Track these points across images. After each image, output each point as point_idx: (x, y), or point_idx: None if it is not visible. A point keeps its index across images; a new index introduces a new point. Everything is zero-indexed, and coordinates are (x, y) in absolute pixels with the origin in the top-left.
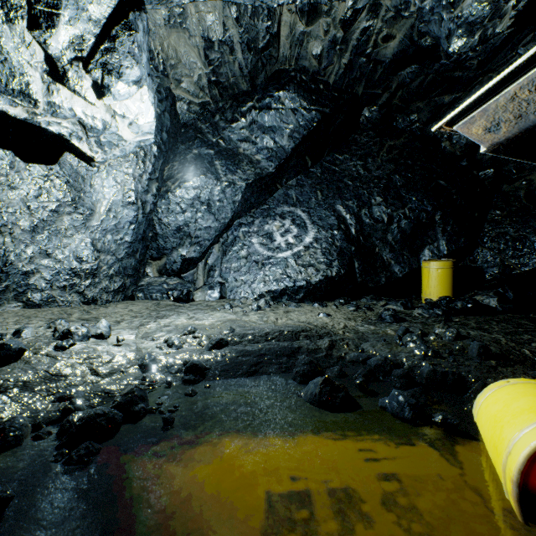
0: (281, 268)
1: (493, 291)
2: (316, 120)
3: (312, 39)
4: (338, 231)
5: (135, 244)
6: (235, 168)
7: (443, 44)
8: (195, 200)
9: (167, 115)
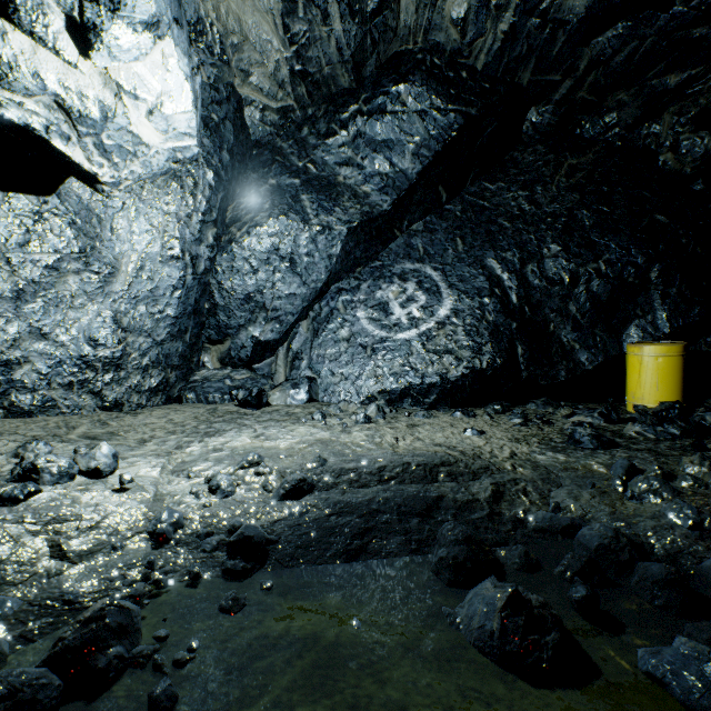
0: (402, 356)
1: None
2: (457, 126)
3: None
4: (491, 298)
5: (182, 319)
6: (332, 205)
7: None
8: (272, 254)
9: (228, 125)
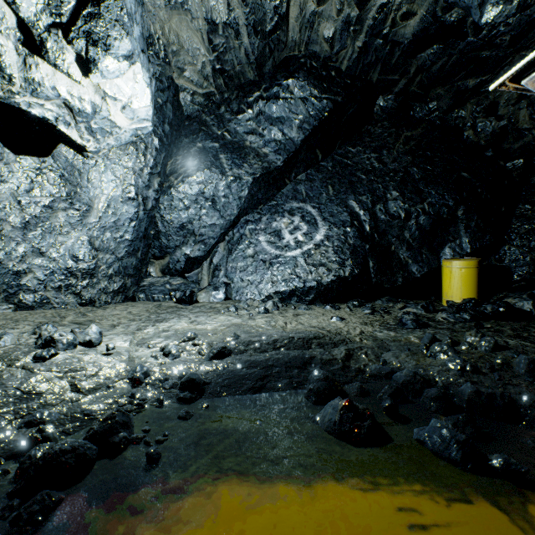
0: (290, 267)
1: (527, 293)
2: (328, 109)
3: (324, 20)
4: (351, 228)
5: (136, 242)
6: (241, 162)
7: (474, 15)
8: (199, 196)
9: (169, 105)
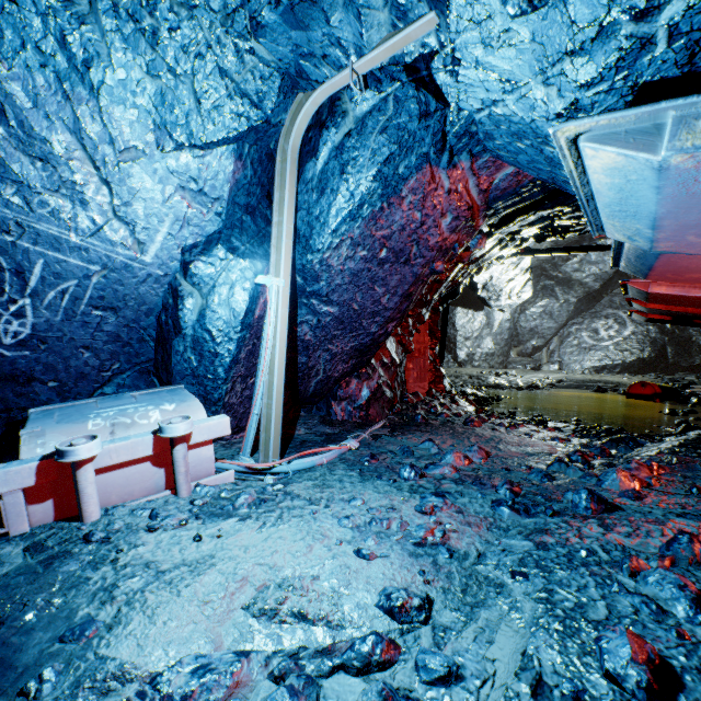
0: (603, 352)
1: None
2: None
3: None
4: (653, 327)
5: (508, 339)
6: (569, 291)
7: None
8: (542, 313)
9: None
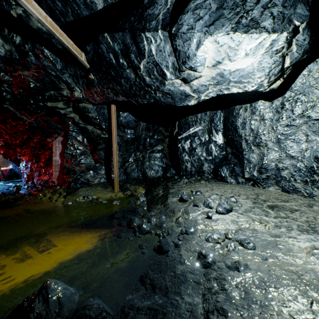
0: None
1: None
2: None
3: None
4: None
5: None
6: None
7: None
8: None
9: None
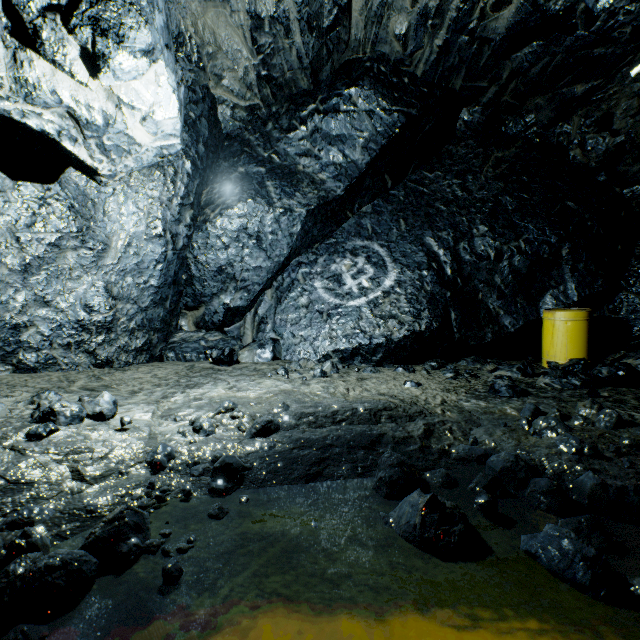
0: (353, 320)
1: None
2: (400, 124)
3: (395, 13)
4: (428, 271)
5: (163, 289)
6: (293, 191)
7: None
8: (241, 232)
9: (204, 121)
